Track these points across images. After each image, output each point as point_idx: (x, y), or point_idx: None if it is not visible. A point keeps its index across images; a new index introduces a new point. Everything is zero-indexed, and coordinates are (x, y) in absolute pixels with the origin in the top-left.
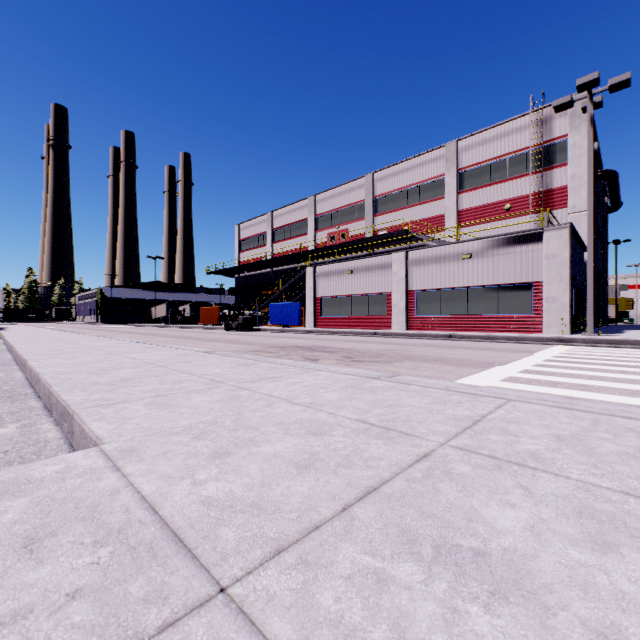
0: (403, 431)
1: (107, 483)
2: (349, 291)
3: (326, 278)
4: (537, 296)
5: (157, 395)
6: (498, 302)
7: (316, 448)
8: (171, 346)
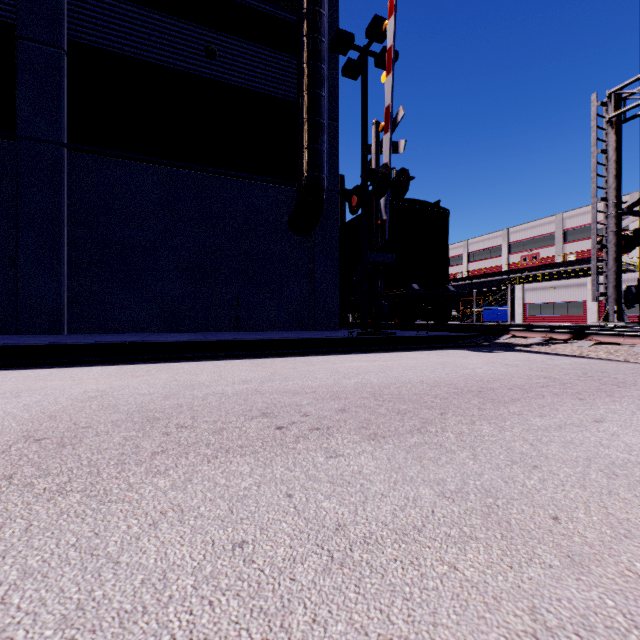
0: None
1: None
2: (551, 300)
3: (532, 292)
4: None
5: None
6: None
7: None
8: None
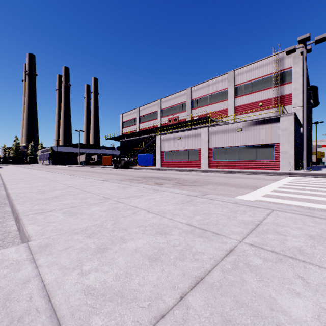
0: (214, 232)
1: (23, 273)
2: (178, 148)
3: (167, 141)
4: (277, 150)
5: (71, 206)
6: (256, 154)
7: (162, 244)
8: (85, 177)
